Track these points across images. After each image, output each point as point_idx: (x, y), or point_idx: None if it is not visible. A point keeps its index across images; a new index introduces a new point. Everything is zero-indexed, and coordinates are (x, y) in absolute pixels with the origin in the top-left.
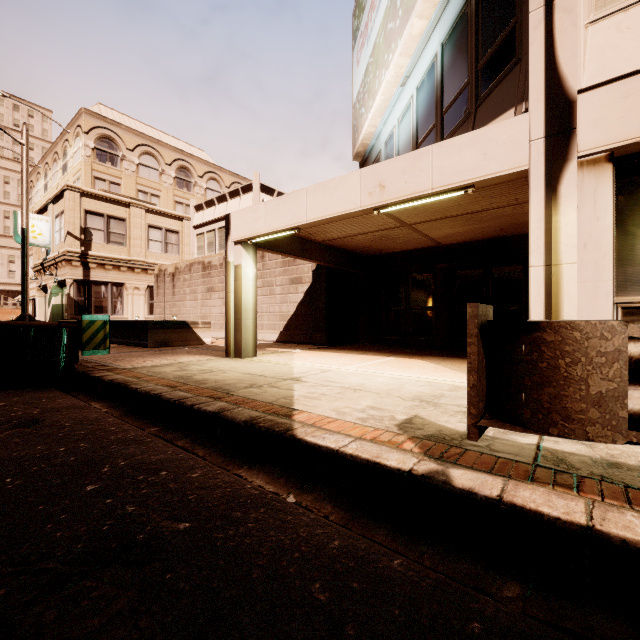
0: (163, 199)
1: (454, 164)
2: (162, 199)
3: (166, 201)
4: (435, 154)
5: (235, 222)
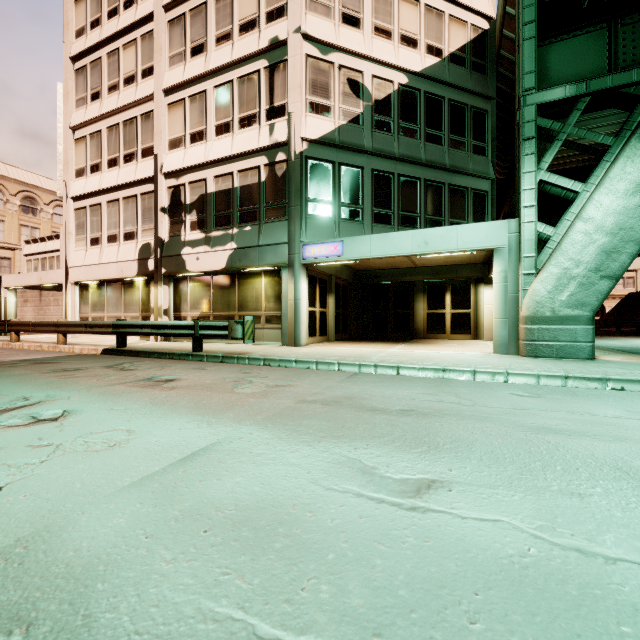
0: (8, 223)
1: (53, 277)
2: (7, 223)
3: (11, 224)
4: (50, 273)
5: (4, 280)
